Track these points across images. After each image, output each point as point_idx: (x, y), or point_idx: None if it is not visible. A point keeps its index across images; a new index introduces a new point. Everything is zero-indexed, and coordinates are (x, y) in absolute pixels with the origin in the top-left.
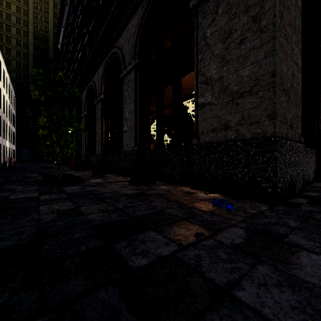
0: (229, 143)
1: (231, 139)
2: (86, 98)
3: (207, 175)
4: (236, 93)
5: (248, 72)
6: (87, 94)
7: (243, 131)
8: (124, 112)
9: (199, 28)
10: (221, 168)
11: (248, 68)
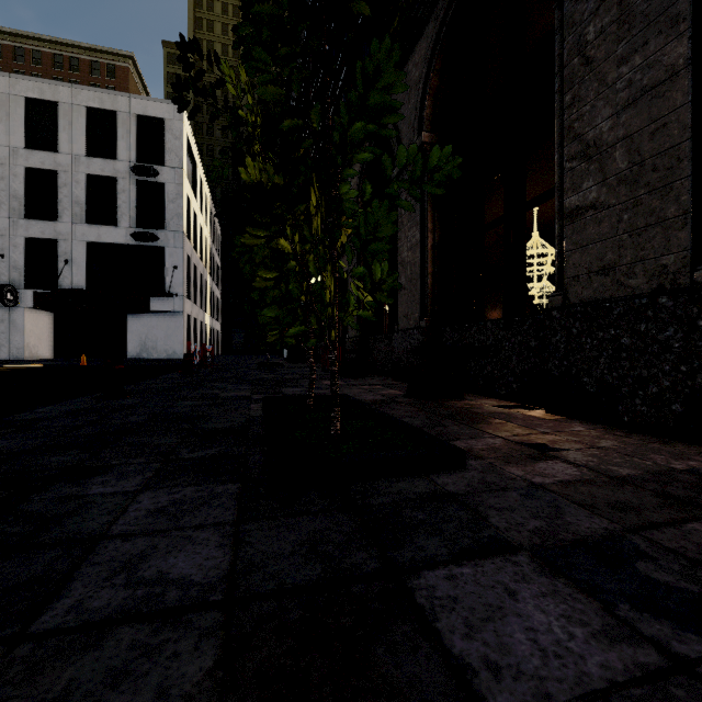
0: None
1: None
2: (359, 180)
3: None
4: None
5: None
6: (364, 165)
7: None
8: (570, 125)
9: None
10: None
11: None
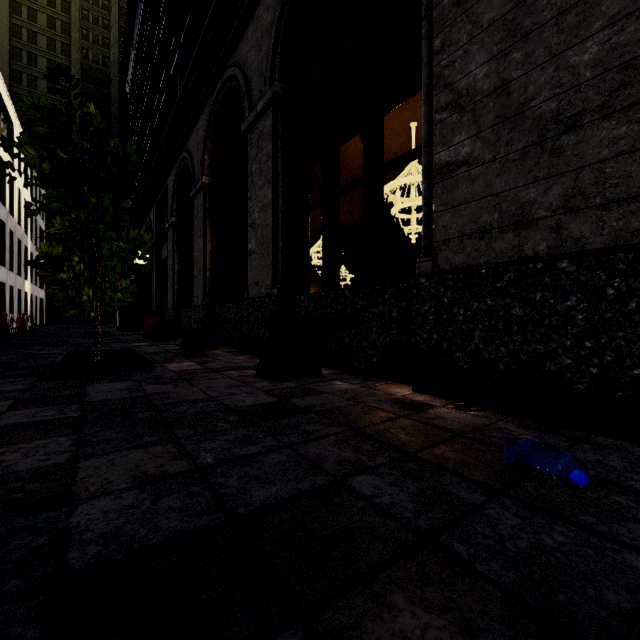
0: (530, 265)
1: (538, 254)
2: (174, 188)
3: (460, 356)
4: (556, 118)
5: (595, 50)
6: (177, 178)
7: (579, 229)
8: (249, 209)
9: None
10: (506, 339)
11: (595, 38)
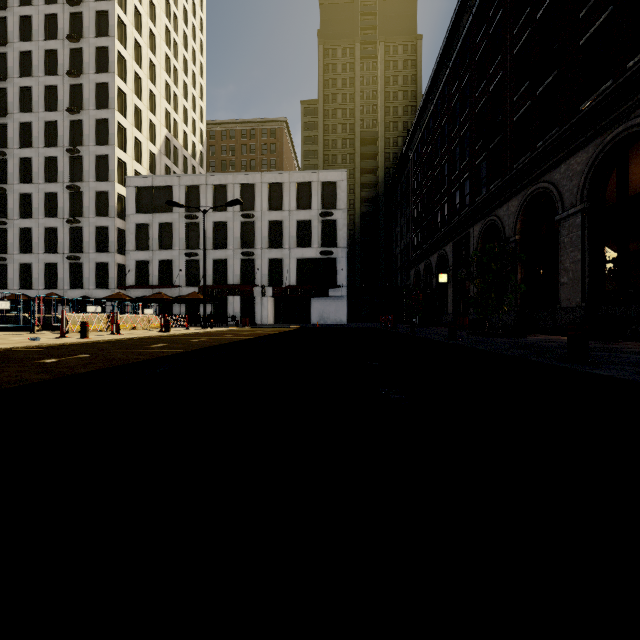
0: None
1: None
2: (479, 236)
3: None
4: None
5: None
6: (483, 230)
7: None
8: (561, 261)
9: None
10: None
11: None
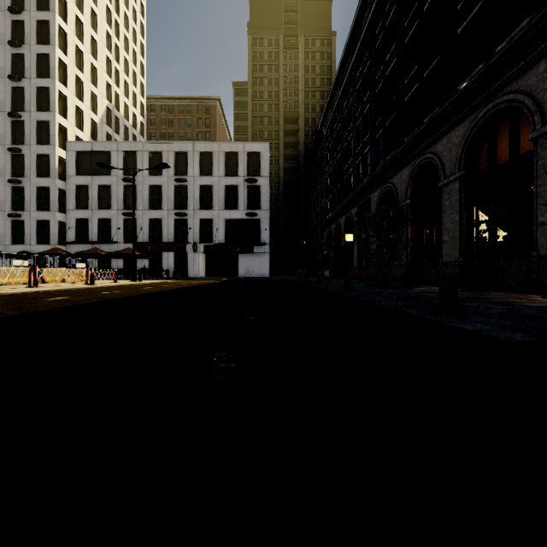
0: None
1: None
2: (378, 200)
3: (546, 282)
4: None
5: None
6: (381, 196)
7: None
8: (443, 222)
9: (538, 158)
10: None
11: None
